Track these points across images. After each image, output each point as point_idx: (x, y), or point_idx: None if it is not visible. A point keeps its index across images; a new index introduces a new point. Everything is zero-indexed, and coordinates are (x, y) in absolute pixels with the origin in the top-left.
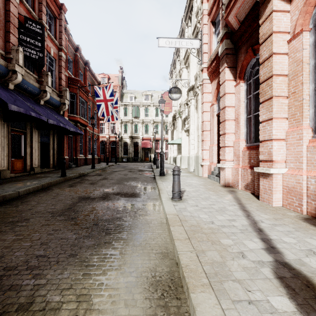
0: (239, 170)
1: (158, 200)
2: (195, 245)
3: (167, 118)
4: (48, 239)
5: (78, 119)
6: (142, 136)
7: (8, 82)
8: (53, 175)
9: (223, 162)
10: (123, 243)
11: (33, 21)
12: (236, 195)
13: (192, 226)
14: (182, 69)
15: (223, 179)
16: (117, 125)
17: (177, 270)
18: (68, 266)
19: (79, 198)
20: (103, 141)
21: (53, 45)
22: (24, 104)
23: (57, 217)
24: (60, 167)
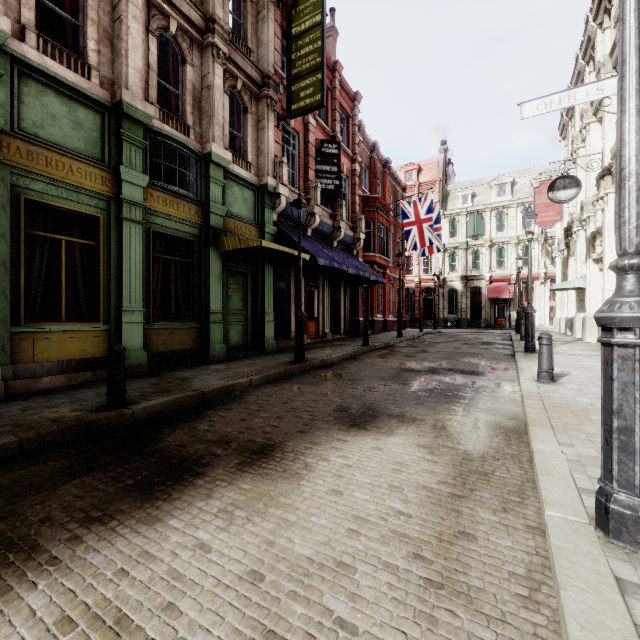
0: None
1: (515, 382)
2: (551, 413)
3: (554, 228)
4: (392, 393)
5: (376, 259)
6: (491, 274)
7: (306, 229)
8: (351, 343)
9: None
10: (465, 405)
11: (329, 142)
12: None
13: (556, 403)
14: (588, 127)
15: None
16: (436, 257)
17: (524, 427)
18: (419, 407)
19: (401, 369)
20: (408, 289)
21: (345, 159)
22: (324, 253)
23: (388, 381)
24: (353, 334)
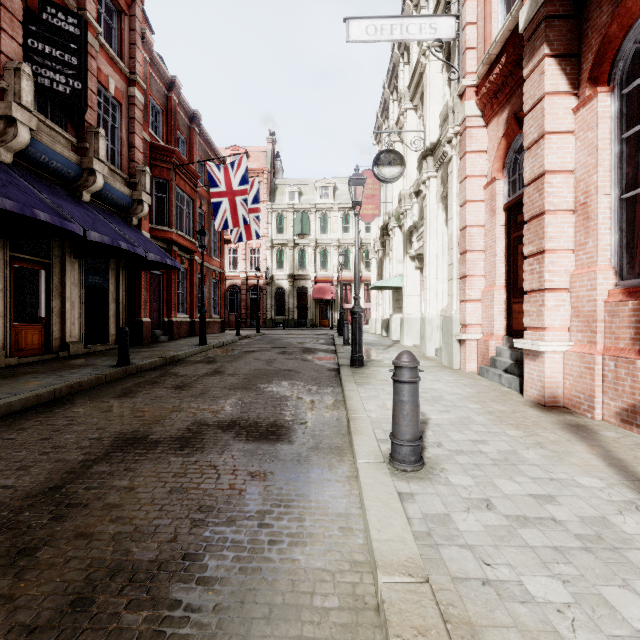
0: (597, 361)
1: (346, 455)
2: None
3: (367, 236)
4: None
5: (173, 237)
6: (316, 274)
7: None
8: (102, 362)
9: (538, 334)
10: None
11: (59, 8)
12: (608, 450)
13: None
14: (406, 114)
15: (538, 386)
16: (263, 252)
17: None
18: None
19: (115, 442)
20: (234, 286)
21: (114, 72)
22: (31, 195)
23: None
24: (132, 342)
